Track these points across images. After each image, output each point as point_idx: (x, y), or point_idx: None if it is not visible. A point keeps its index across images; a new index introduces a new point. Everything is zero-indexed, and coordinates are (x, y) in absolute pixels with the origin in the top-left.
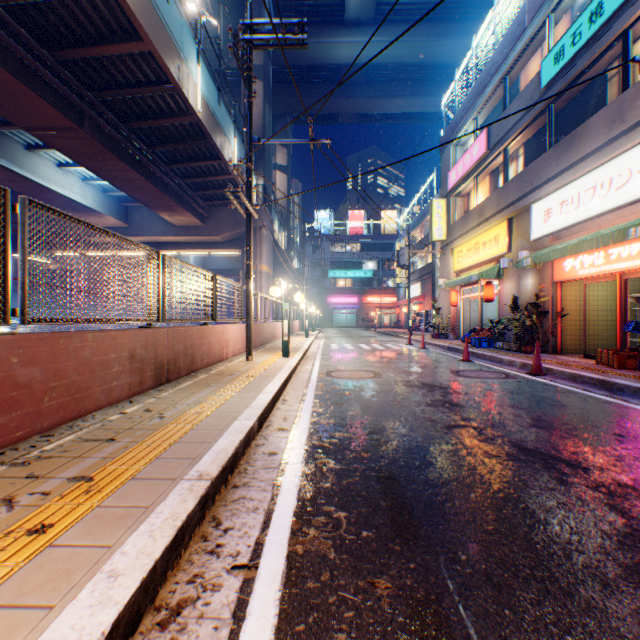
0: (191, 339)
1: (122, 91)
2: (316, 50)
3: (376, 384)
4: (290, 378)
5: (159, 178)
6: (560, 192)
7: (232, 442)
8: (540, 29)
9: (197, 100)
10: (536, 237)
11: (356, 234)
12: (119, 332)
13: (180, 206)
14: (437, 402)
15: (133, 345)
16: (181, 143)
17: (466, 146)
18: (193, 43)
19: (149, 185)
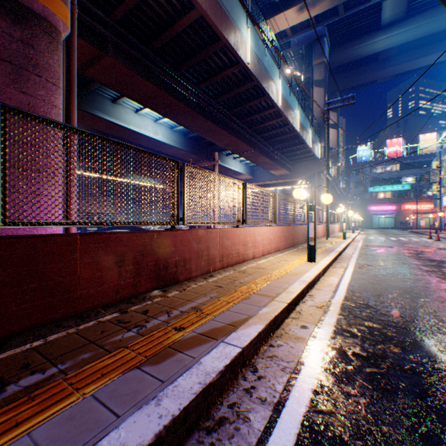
0: None
1: (269, 132)
2: (358, 51)
3: (388, 249)
4: (348, 245)
5: (274, 158)
6: None
7: (339, 249)
8: None
9: (297, 126)
10: None
11: (393, 157)
12: (301, 226)
13: (281, 167)
14: (411, 253)
15: (302, 230)
16: (286, 142)
17: None
18: (296, 102)
19: (270, 162)
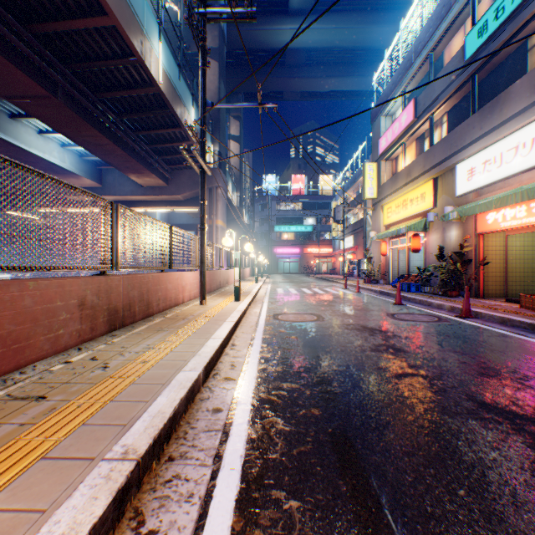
0: (147, 285)
1: (91, 63)
2: (264, 36)
3: (320, 327)
4: (240, 321)
5: (127, 143)
6: (483, 153)
7: (171, 401)
8: (464, 8)
9: (159, 73)
10: (460, 194)
11: (298, 195)
12: (67, 280)
13: (146, 168)
14: (380, 347)
15: (83, 292)
16: (146, 112)
17: (394, 116)
18: (155, 22)
19: (118, 149)
